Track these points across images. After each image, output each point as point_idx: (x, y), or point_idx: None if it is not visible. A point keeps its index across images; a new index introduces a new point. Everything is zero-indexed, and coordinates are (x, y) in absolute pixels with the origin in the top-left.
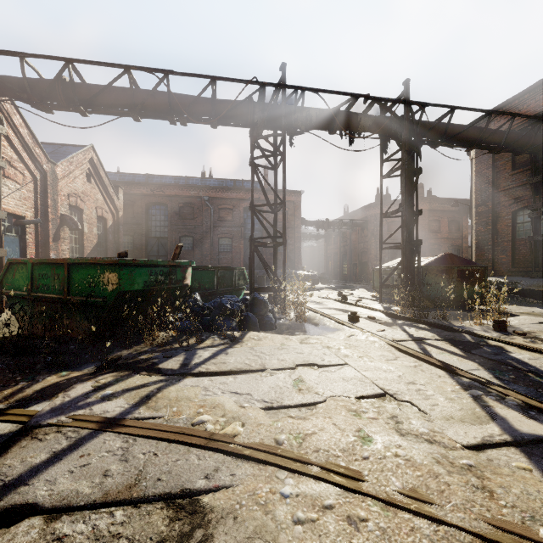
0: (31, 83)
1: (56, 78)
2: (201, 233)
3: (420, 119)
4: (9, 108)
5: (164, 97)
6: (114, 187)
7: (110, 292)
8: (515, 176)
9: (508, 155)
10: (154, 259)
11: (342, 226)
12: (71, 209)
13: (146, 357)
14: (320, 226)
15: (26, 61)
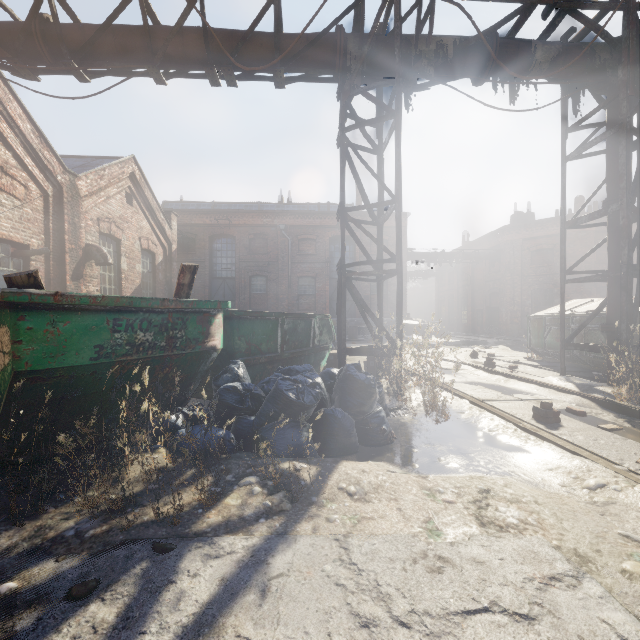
0: None
1: (31, 14)
2: (276, 272)
3: None
4: (1, 91)
5: (197, 34)
6: (165, 213)
7: (1, 372)
8: None
9: None
10: None
11: (463, 258)
12: (104, 239)
13: (22, 586)
14: (432, 259)
15: None
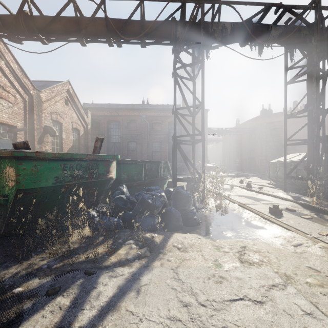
0: (3, 18)
1: (19, 11)
2: (141, 139)
3: None
4: (2, 48)
5: (102, 21)
6: (85, 109)
7: (10, 190)
8: None
9: None
10: None
11: (236, 132)
12: (54, 123)
13: (24, 290)
14: (220, 133)
15: None
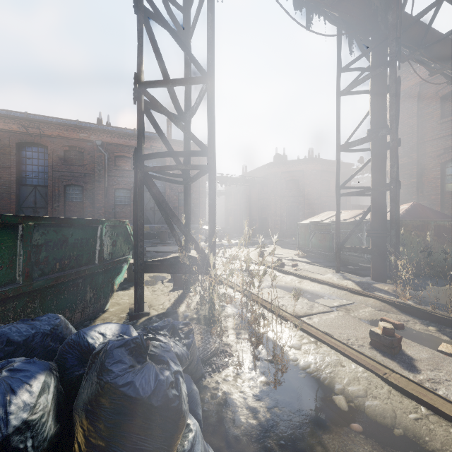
0: None
1: None
2: (93, 183)
3: (405, 1)
4: None
5: None
6: None
7: None
8: (445, 125)
9: (436, 103)
10: (30, 211)
11: (244, 182)
12: None
13: None
14: (224, 181)
15: None
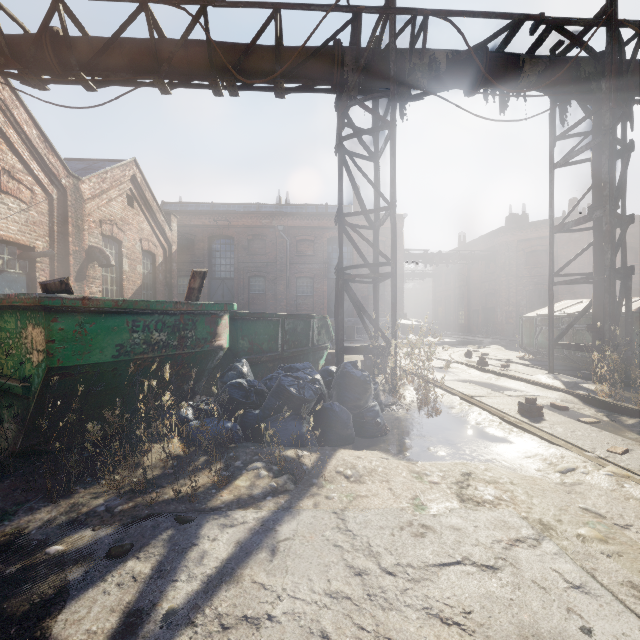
0: (11, 41)
1: (42, 28)
2: (275, 272)
3: (634, 53)
4: (8, 98)
5: (201, 47)
6: (165, 214)
7: (35, 368)
8: None
9: None
10: None
11: (459, 259)
12: (106, 241)
13: (67, 548)
14: (428, 260)
15: (1, 6)
